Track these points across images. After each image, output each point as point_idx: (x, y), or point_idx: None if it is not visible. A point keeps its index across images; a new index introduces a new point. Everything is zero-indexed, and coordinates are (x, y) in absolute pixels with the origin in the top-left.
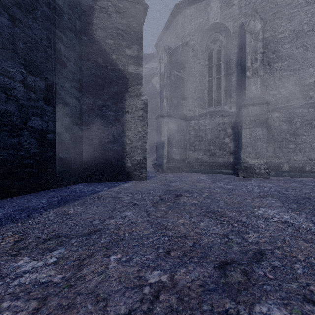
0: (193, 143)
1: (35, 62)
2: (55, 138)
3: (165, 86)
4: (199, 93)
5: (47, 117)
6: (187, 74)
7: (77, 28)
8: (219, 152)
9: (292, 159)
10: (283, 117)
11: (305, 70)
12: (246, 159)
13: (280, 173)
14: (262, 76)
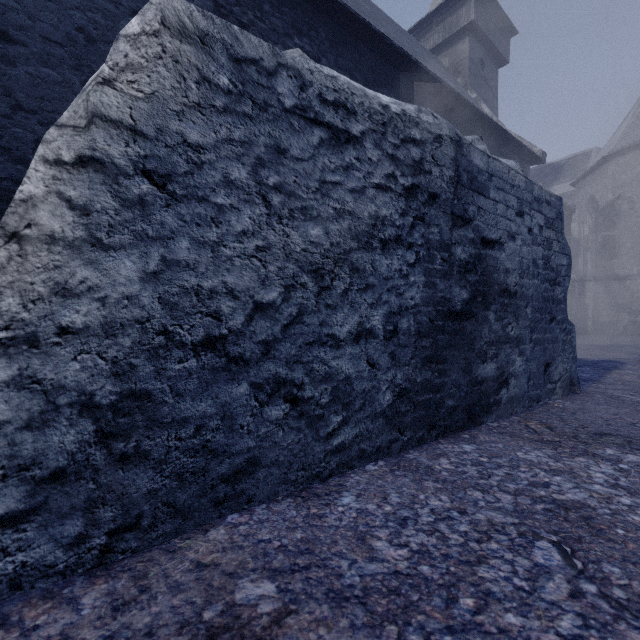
0: (628, 304)
1: None
2: None
3: (589, 250)
4: (637, 249)
5: None
6: (619, 229)
7: None
8: None
9: None
10: None
11: None
12: None
13: None
14: None
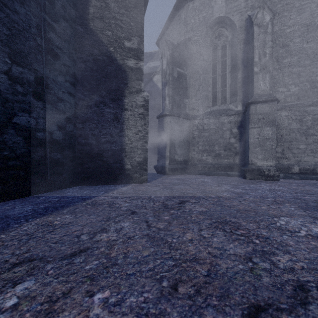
0: (196, 143)
1: (22, 51)
2: (46, 137)
3: (167, 84)
4: (202, 91)
5: (36, 113)
6: (190, 71)
7: (71, 17)
8: (224, 153)
9: (302, 161)
10: (292, 116)
11: (316, 65)
12: (254, 160)
13: (289, 175)
14: (271, 71)
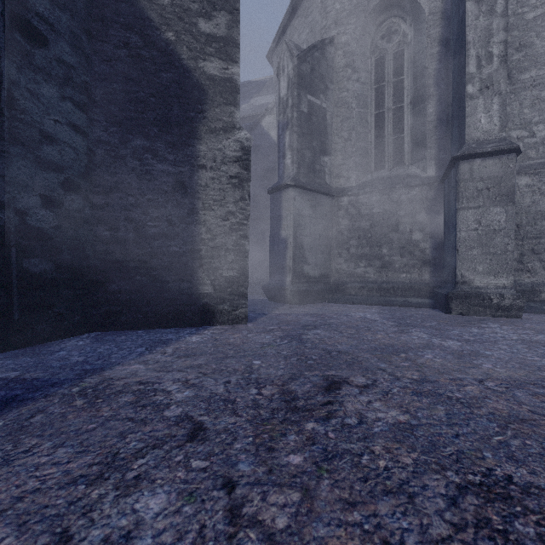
0: (345, 243)
1: None
2: (8, 221)
3: (288, 126)
4: (357, 140)
5: None
6: (332, 103)
7: None
8: (401, 261)
9: None
10: (542, 186)
11: None
12: (469, 276)
13: (537, 305)
14: (504, 92)
